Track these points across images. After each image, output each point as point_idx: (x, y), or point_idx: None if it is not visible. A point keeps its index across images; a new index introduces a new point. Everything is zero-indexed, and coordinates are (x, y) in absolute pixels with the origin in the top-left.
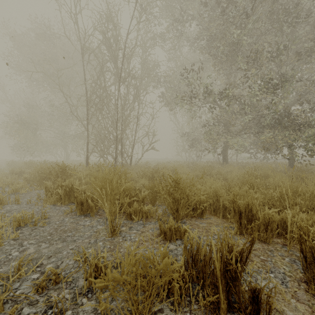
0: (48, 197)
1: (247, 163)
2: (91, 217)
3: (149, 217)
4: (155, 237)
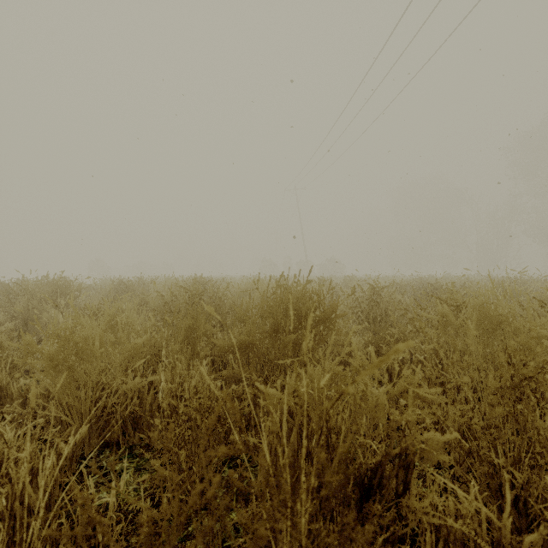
0: None
1: None
2: None
3: None
4: None
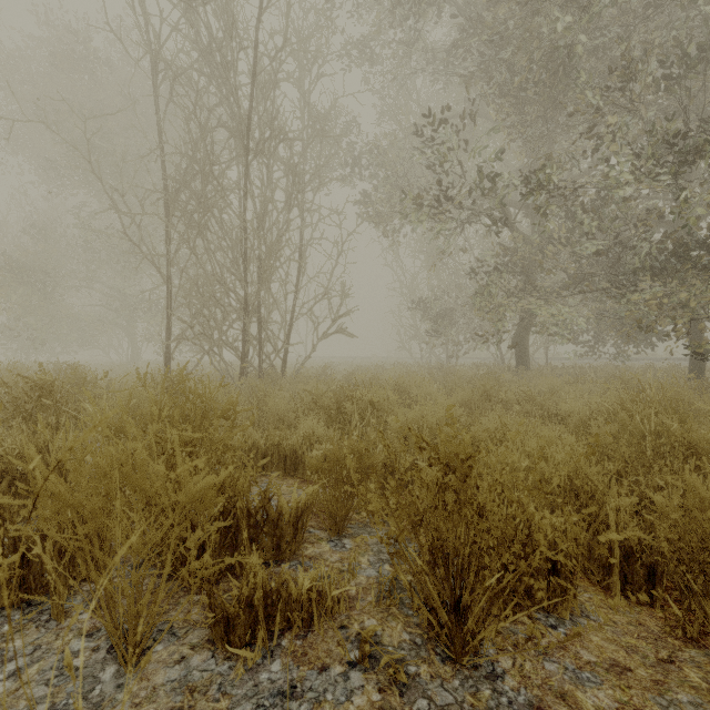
0: None
1: (579, 368)
2: (49, 627)
3: (318, 626)
4: None
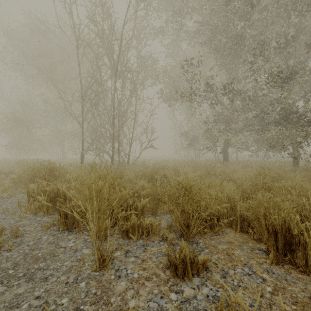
0: (30, 203)
1: (249, 161)
2: (77, 234)
3: (151, 233)
4: (162, 272)
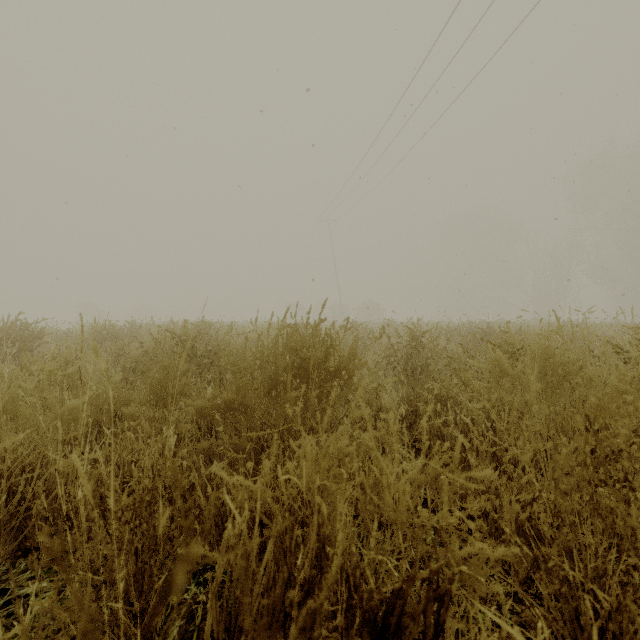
0: None
1: None
2: None
3: None
4: None
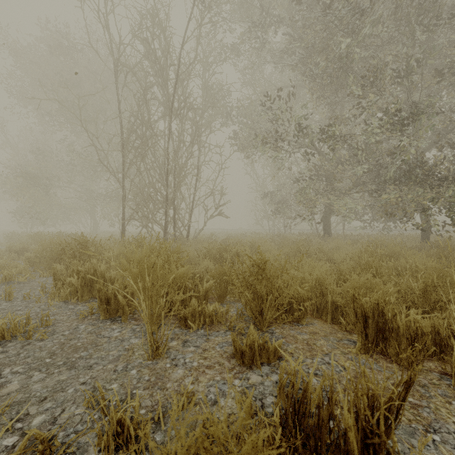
0: (58, 288)
1: (359, 235)
2: (123, 323)
3: (215, 323)
4: (226, 360)
